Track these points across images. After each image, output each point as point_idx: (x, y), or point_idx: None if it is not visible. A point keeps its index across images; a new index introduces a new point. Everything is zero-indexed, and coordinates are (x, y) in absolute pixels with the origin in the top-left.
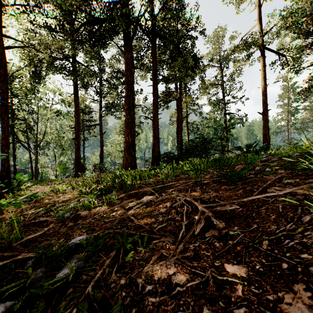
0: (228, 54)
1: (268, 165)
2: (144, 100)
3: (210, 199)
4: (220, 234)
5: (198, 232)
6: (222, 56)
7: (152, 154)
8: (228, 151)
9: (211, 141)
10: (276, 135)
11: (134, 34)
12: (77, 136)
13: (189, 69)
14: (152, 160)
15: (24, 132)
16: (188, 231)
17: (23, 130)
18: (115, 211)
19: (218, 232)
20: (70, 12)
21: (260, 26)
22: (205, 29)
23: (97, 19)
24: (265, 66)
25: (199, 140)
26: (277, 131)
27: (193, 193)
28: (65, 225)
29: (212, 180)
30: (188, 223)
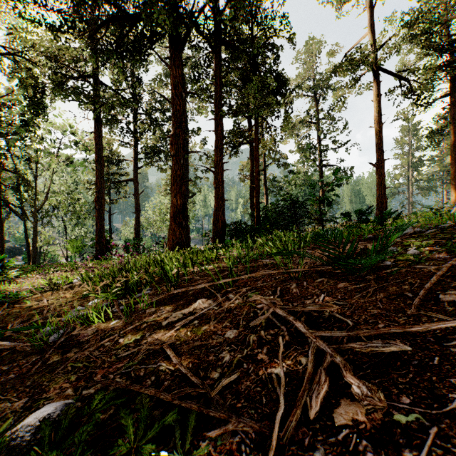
0: (325, 77)
1: (413, 244)
2: (201, 143)
3: (322, 313)
4: (372, 419)
5: (317, 413)
6: (316, 81)
7: (213, 225)
8: (329, 220)
9: (304, 205)
10: (391, 197)
11: (186, 39)
12: (99, 197)
13: (269, 95)
14: (213, 234)
15: (16, 190)
16: (289, 400)
17: (14, 187)
18: (142, 331)
19: (364, 412)
20: (84, 1)
21: (373, 36)
22: (294, 34)
23: (127, 15)
24: (380, 96)
25: (286, 203)
26: (394, 192)
27: (287, 297)
28: (45, 360)
29: (316, 270)
30: (287, 374)
